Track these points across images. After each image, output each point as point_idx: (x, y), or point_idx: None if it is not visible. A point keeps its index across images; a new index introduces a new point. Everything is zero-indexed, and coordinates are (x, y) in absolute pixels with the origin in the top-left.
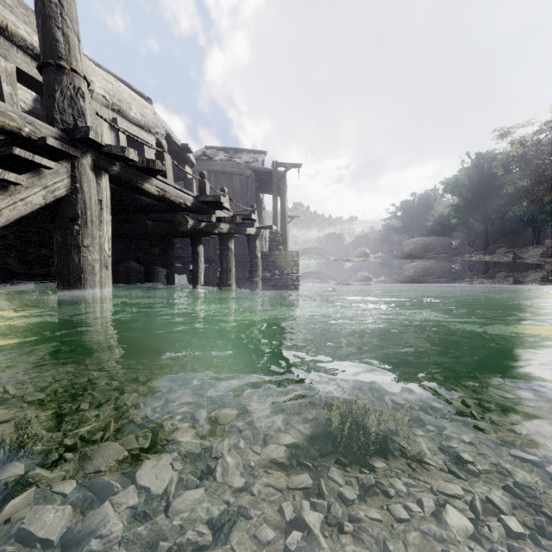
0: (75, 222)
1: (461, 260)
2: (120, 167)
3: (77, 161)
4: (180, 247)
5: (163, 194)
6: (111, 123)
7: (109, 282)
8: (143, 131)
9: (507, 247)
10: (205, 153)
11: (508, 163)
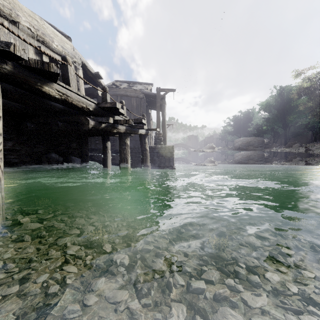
0: None
1: (271, 151)
2: (13, 67)
3: None
4: (98, 143)
5: (65, 98)
6: (9, 29)
7: None
8: None
9: (299, 143)
10: (114, 83)
11: (300, 92)
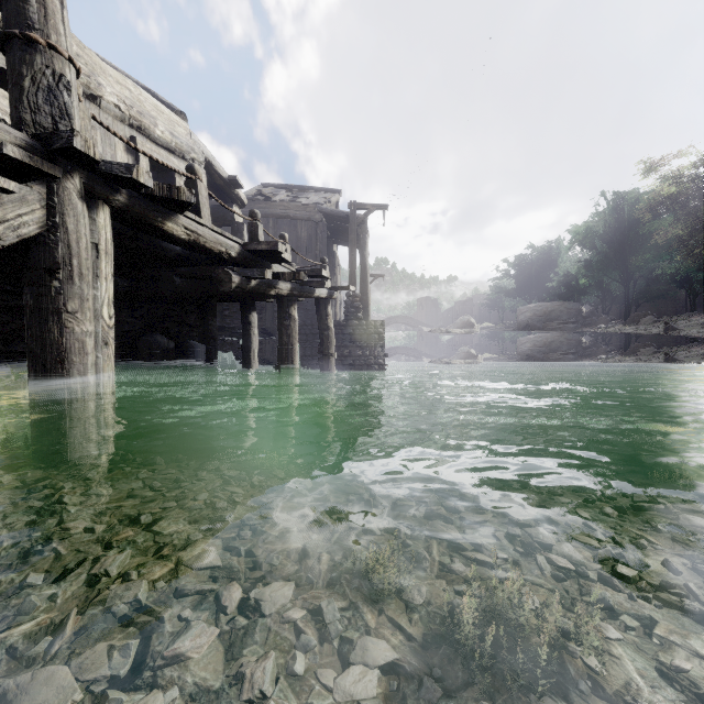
0: (53, 275)
1: (595, 331)
2: (127, 197)
3: (56, 184)
4: (228, 316)
5: (195, 239)
6: (117, 134)
7: (111, 365)
8: (174, 157)
9: (655, 315)
10: (261, 191)
11: (656, 205)
